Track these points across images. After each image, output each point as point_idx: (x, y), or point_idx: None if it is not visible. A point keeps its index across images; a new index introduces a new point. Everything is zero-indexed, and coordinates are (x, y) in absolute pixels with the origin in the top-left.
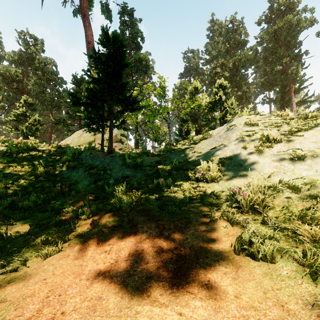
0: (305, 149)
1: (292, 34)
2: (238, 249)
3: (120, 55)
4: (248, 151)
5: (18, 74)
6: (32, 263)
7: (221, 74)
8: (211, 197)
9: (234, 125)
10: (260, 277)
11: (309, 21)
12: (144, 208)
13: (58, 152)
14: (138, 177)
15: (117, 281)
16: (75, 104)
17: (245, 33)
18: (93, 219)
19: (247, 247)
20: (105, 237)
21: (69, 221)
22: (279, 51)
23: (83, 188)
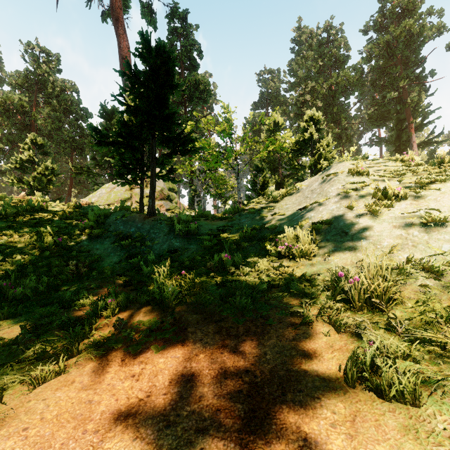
0: (445, 209)
1: (412, 46)
2: (353, 377)
3: (165, 72)
4: (356, 213)
5: (24, 104)
6: (11, 395)
7: (311, 104)
8: (301, 283)
9: (333, 175)
10: (396, 436)
11: (437, 28)
12: (199, 300)
13: (77, 214)
14: (192, 250)
15: (146, 437)
16: (100, 144)
17: (346, 46)
18: (118, 319)
19: (368, 375)
20: (135, 350)
21: (81, 320)
22: (393, 71)
23: (110, 267)
